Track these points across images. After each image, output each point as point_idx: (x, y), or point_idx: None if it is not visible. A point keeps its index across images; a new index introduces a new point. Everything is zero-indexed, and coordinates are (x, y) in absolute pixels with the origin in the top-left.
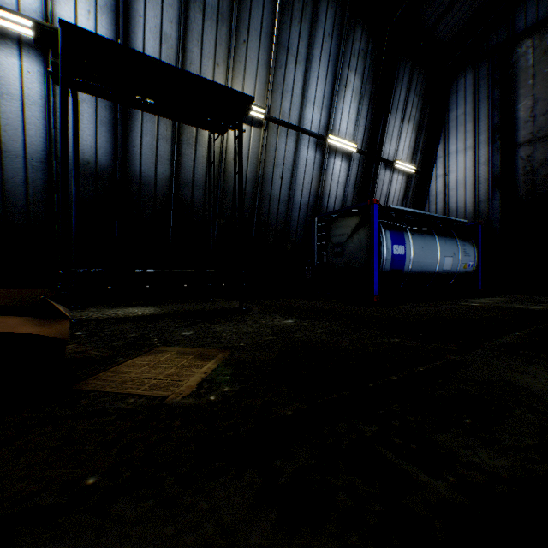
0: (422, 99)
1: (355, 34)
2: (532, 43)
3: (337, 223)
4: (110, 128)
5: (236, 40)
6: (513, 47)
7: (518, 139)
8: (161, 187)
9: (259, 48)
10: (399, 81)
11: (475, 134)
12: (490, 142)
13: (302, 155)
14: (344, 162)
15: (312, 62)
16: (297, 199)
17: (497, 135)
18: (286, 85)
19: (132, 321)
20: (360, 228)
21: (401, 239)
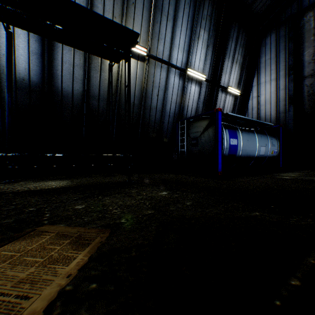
0: (244, 50)
1: (204, 5)
2: (313, 14)
3: (193, 124)
4: (39, 56)
5: (128, 2)
6: (301, 17)
7: (304, 74)
8: (76, 99)
9: (142, 8)
10: (231, 37)
11: (277, 71)
12: (286, 76)
13: (171, 81)
14: (197, 87)
15: (177, 20)
16: (167, 109)
17: (291, 71)
18: (160, 34)
19: (42, 194)
20: (208, 127)
21: (235, 135)
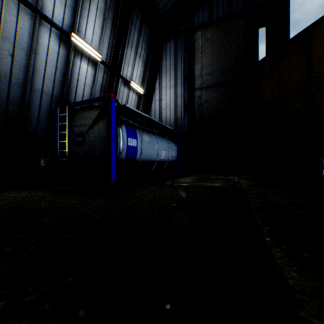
0: (148, 47)
1: None
2: (201, 34)
3: (80, 114)
4: None
5: None
6: (193, 33)
7: (195, 86)
8: None
9: None
10: (133, 24)
11: (176, 78)
12: (183, 85)
13: (43, 42)
14: (91, 67)
15: None
16: (38, 86)
17: (186, 81)
18: None
19: None
20: (99, 119)
21: (134, 134)
